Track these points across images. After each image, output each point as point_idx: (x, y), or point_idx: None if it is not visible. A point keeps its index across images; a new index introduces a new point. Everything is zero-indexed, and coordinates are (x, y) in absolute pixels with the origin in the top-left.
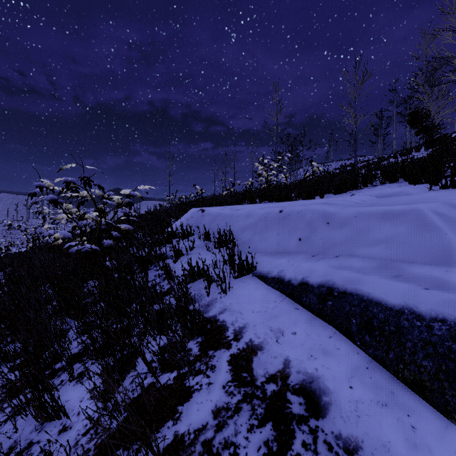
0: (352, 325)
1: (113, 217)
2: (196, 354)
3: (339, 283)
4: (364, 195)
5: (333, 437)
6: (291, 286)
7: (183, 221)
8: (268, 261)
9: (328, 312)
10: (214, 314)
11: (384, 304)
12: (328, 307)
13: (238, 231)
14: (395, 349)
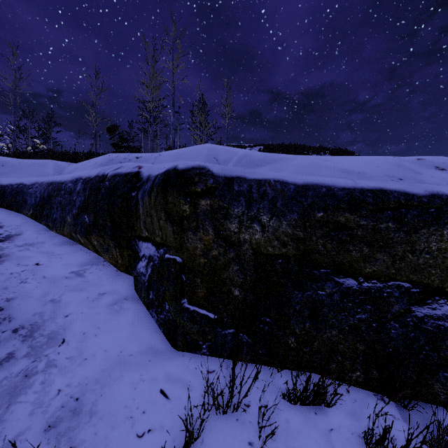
0: None
1: None
2: None
3: None
4: None
5: None
6: None
7: None
8: None
9: None
10: None
11: (3, 185)
12: None
13: None
14: (3, 198)
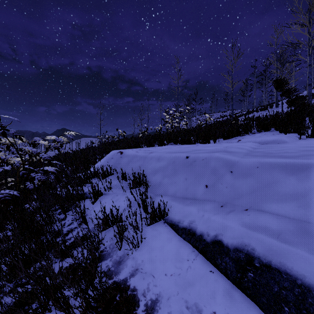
0: (283, 313)
1: (39, 160)
2: None
3: (259, 251)
4: (250, 142)
5: None
6: (204, 242)
7: (105, 162)
8: (178, 208)
9: (249, 285)
10: (124, 277)
11: None
12: (249, 279)
13: (150, 173)
14: None
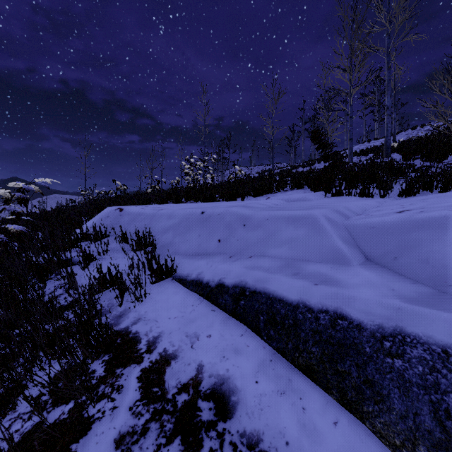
0: (260, 322)
1: None
2: (100, 376)
3: (251, 283)
4: (277, 199)
5: (239, 436)
6: (209, 288)
7: (97, 221)
8: (188, 264)
9: (241, 311)
10: (126, 326)
11: (285, 300)
12: (241, 306)
13: (159, 233)
14: (292, 340)
